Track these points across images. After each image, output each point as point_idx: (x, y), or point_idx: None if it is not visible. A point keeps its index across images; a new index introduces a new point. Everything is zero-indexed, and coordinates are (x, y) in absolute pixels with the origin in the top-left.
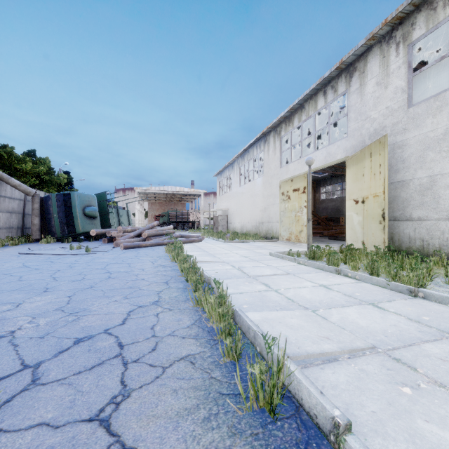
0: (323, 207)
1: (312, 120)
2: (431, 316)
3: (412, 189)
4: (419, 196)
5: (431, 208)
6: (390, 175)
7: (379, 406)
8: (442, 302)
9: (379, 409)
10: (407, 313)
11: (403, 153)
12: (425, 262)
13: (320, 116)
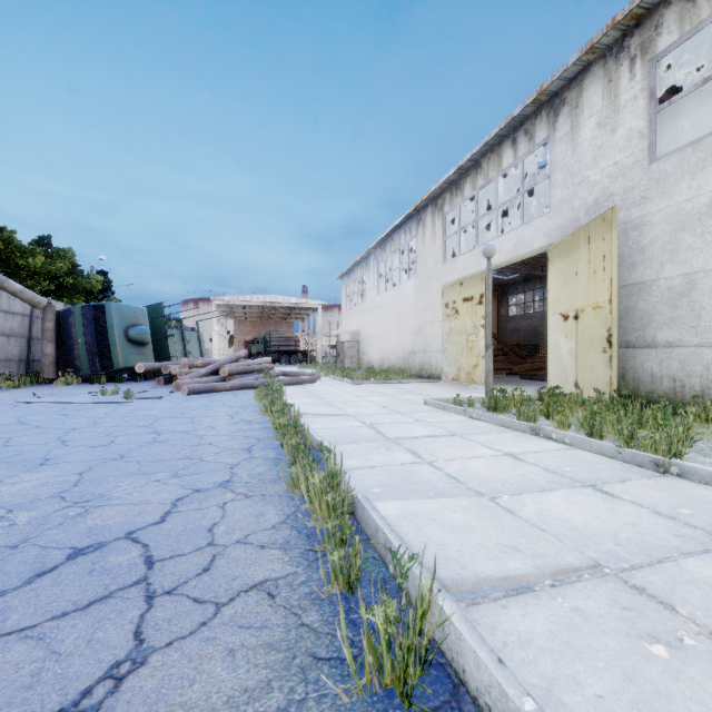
0: (512, 328)
1: (494, 187)
2: (693, 507)
3: (656, 296)
4: (667, 308)
5: (688, 327)
6: (620, 274)
7: (610, 684)
8: (711, 483)
9: (609, 690)
10: (652, 503)
11: (641, 238)
12: (680, 414)
13: (508, 181)
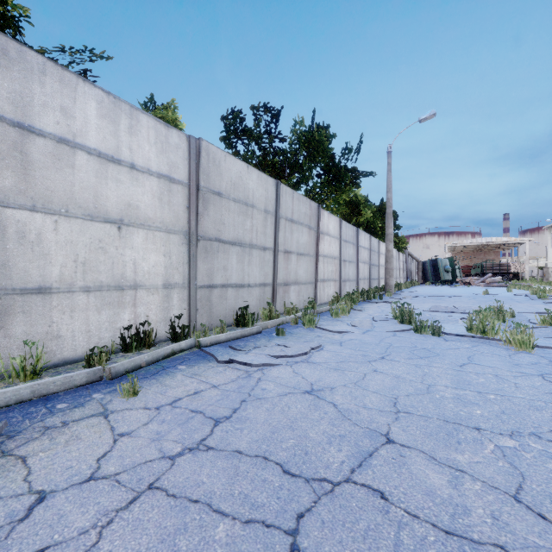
0: None
1: None
2: None
3: None
4: None
5: None
6: None
7: None
8: None
9: None
10: None
11: None
12: None
13: None
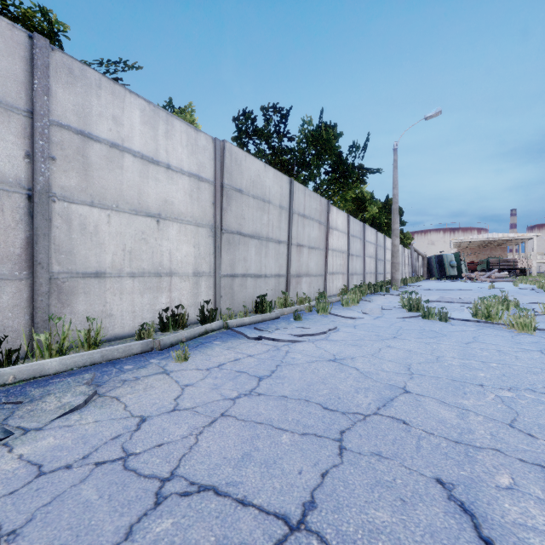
0: None
1: None
2: None
3: None
4: None
5: None
6: None
7: None
8: None
9: None
10: None
11: None
12: None
13: None
